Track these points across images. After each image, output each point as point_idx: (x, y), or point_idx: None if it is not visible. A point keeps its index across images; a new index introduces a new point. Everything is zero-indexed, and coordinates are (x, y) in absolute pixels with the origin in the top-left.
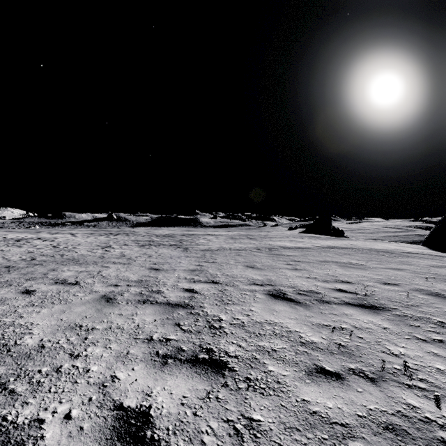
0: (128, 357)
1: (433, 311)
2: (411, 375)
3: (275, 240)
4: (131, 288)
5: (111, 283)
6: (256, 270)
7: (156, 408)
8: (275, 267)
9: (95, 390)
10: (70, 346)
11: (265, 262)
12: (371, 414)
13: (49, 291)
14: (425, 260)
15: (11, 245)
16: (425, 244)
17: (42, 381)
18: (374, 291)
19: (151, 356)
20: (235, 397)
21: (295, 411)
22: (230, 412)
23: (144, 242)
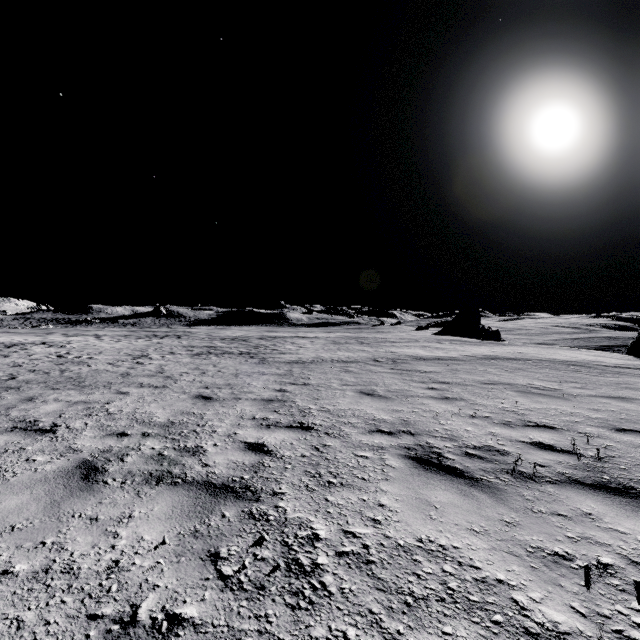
0: None
1: None
2: None
3: (400, 345)
4: (147, 440)
5: (115, 430)
6: (378, 399)
7: None
8: (409, 394)
9: None
10: None
11: (390, 384)
12: None
13: None
14: None
15: None
16: (631, 352)
17: None
18: (609, 448)
19: None
20: None
21: None
22: None
23: (201, 348)
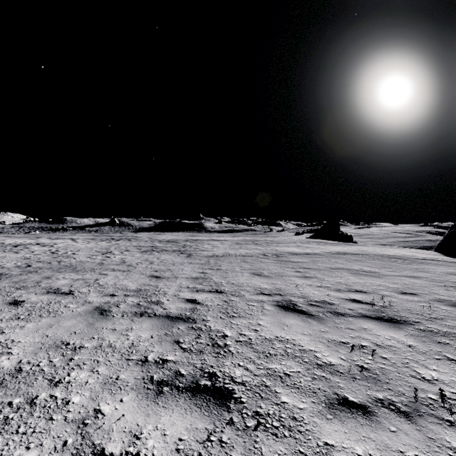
0: (117, 383)
1: None
2: (451, 407)
3: (282, 245)
4: (128, 298)
5: (108, 293)
6: (263, 277)
7: None
8: (283, 274)
9: (72, 430)
10: (52, 370)
11: (272, 269)
12: None
13: (39, 302)
14: (441, 267)
15: (8, 251)
16: (438, 250)
17: (10, 417)
18: (392, 302)
19: (144, 382)
20: (242, 440)
21: None
22: None
23: (146, 247)
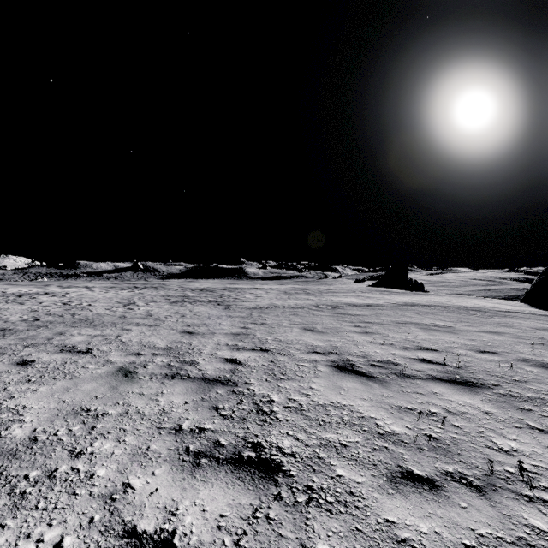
0: (148, 455)
1: (547, 388)
2: (530, 481)
3: (339, 295)
4: (157, 357)
5: (132, 352)
6: (317, 333)
7: (182, 534)
8: (340, 330)
9: (99, 506)
10: (71, 439)
11: (327, 323)
12: (483, 544)
13: (52, 362)
14: (528, 320)
15: (11, 302)
16: (525, 300)
17: (27, 492)
18: (468, 362)
19: (179, 454)
20: (292, 517)
21: (376, 539)
22: (285, 541)
23: (176, 297)
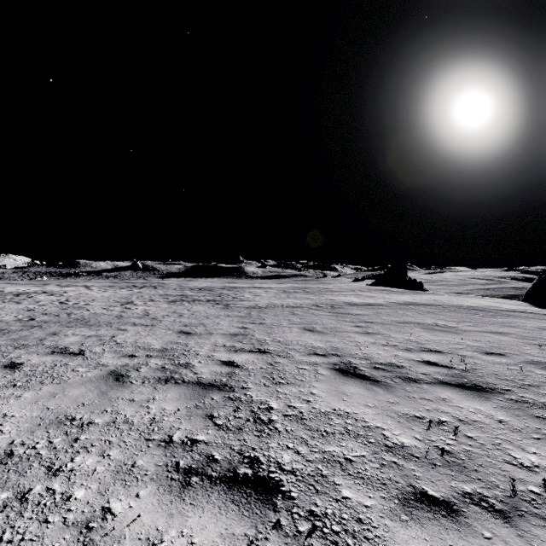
0: (133, 472)
1: None
2: None
3: (338, 294)
4: (151, 359)
5: (126, 353)
6: (317, 334)
7: None
8: (341, 330)
9: (72, 537)
10: (51, 454)
11: (327, 323)
12: None
13: (41, 365)
14: (531, 320)
15: (8, 301)
16: (526, 299)
17: None
18: (475, 364)
19: (167, 471)
20: None
21: None
22: None
23: (175, 296)
